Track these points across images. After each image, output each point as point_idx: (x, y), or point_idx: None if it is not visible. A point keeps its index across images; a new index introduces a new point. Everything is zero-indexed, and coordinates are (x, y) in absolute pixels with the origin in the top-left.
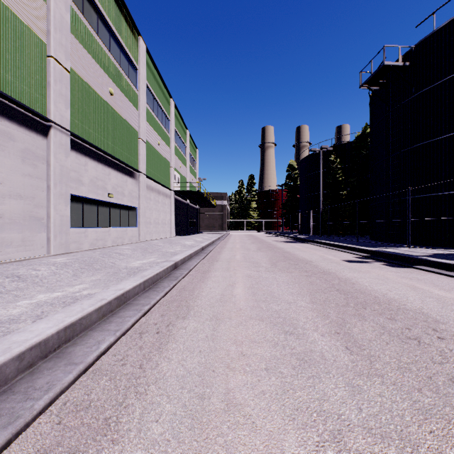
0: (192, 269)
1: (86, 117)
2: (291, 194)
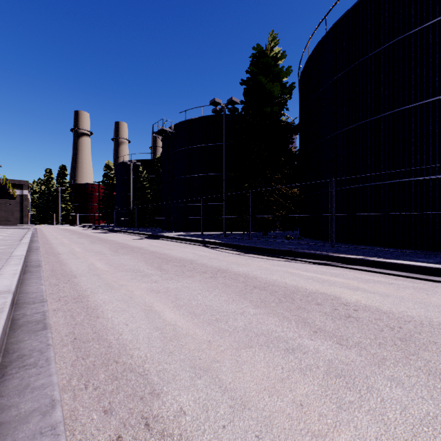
0: (40, 247)
1: None
2: (109, 191)
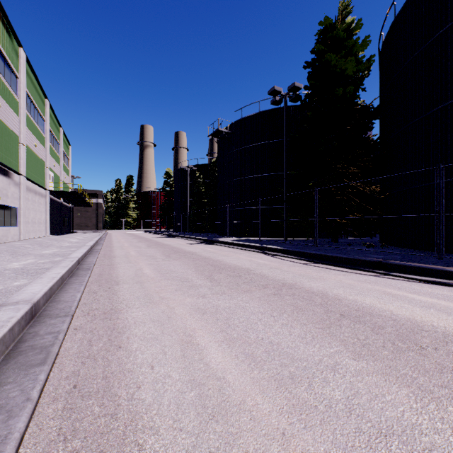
0: (101, 250)
1: None
2: (168, 197)
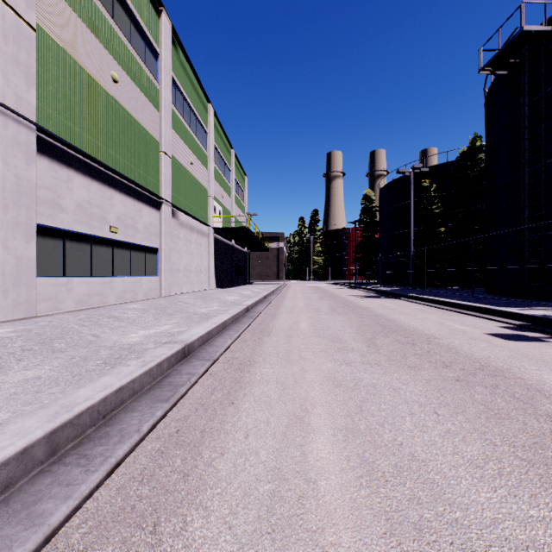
0: (220, 356)
1: (69, 107)
2: (368, 233)
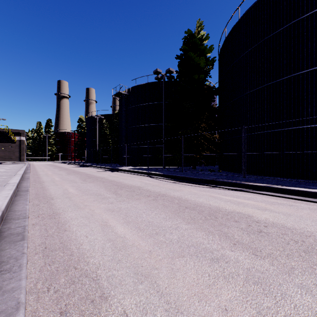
0: (30, 177)
1: None
2: (81, 137)
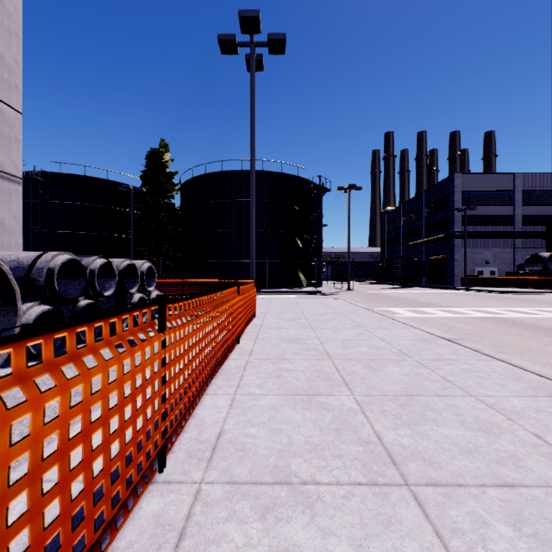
0: None
1: None
2: None
